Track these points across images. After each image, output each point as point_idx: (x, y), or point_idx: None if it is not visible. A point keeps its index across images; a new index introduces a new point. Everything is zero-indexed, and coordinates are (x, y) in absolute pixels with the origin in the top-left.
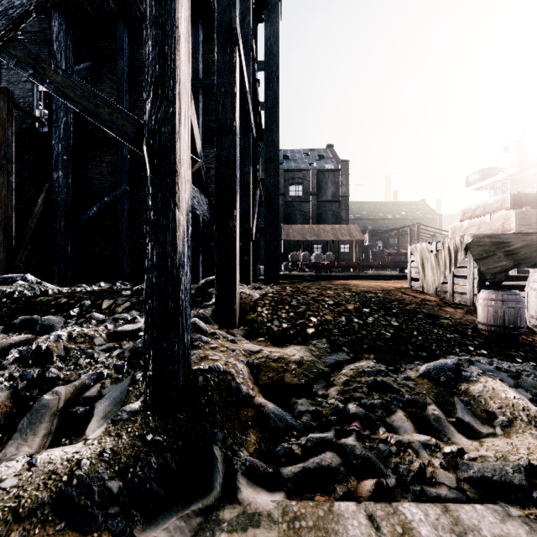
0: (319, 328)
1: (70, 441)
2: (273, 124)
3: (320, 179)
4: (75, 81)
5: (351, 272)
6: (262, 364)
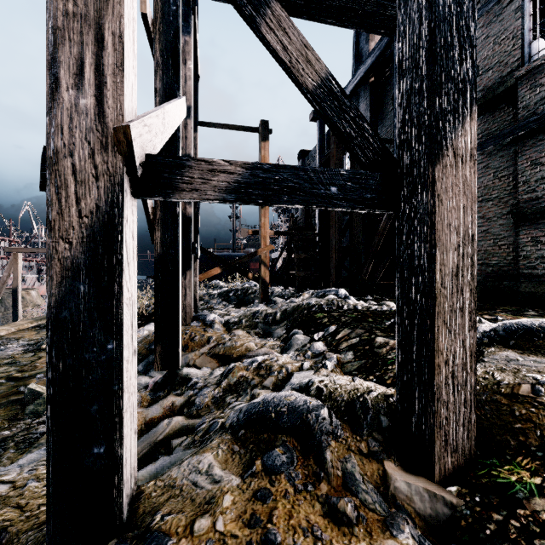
0: None
1: None
2: None
3: None
4: None
5: None
6: None
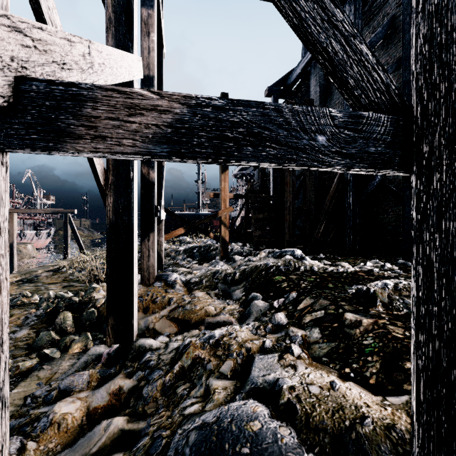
0: None
1: None
2: None
3: None
4: None
5: None
6: None
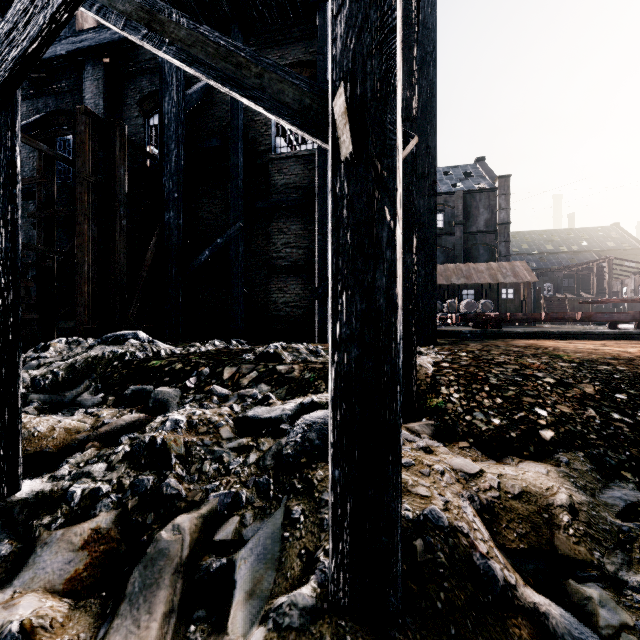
0: (560, 430)
1: (203, 636)
2: (428, 125)
3: (467, 204)
4: (205, 33)
5: (519, 326)
6: (496, 503)
